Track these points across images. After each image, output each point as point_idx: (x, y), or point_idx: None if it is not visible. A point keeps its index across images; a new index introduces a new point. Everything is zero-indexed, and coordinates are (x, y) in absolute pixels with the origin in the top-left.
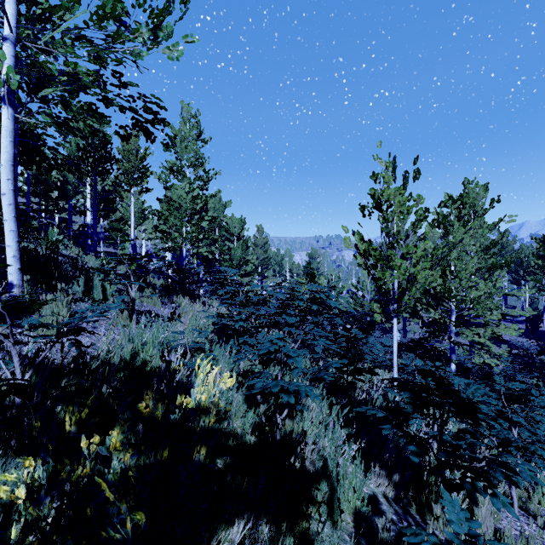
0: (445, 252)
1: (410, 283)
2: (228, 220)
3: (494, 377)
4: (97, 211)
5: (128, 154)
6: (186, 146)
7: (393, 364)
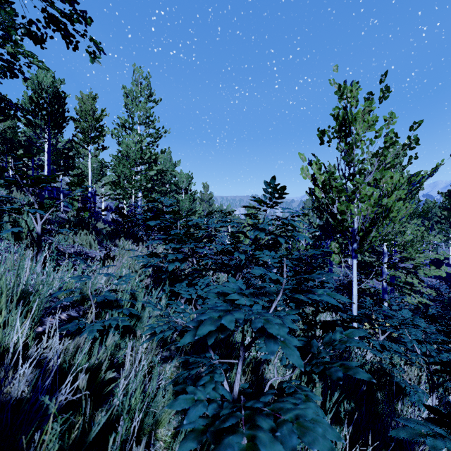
0: (424, 179)
1: (380, 218)
2: (177, 175)
3: (429, 316)
4: (57, 166)
5: (85, 114)
6: (138, 105)
7: (353, 310)
